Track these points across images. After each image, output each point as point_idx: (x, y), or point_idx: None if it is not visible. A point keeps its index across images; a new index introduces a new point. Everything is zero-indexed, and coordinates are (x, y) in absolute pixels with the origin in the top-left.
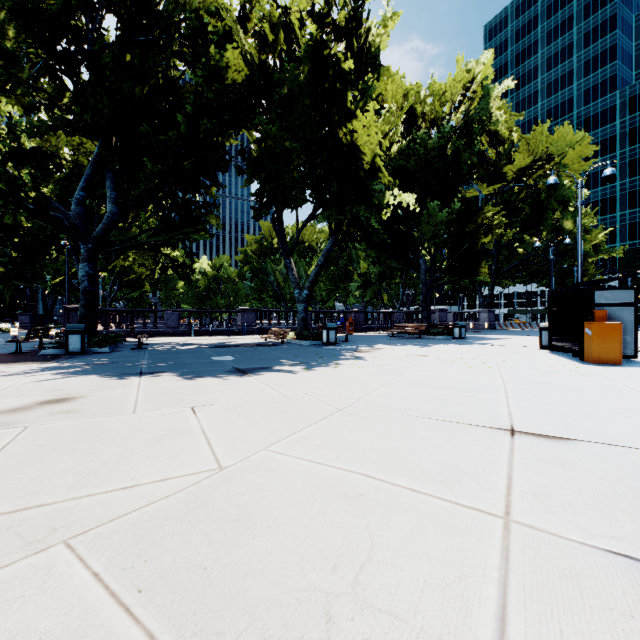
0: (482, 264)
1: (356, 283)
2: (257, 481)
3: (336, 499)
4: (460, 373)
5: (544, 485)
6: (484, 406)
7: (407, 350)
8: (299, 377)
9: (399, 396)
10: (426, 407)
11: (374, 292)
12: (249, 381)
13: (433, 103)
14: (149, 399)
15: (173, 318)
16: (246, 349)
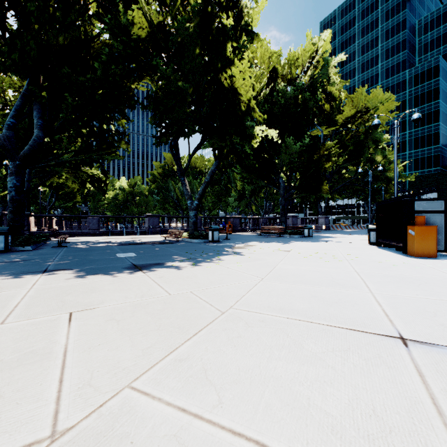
0: (324, 183)
1: (233, 197)
2: None
3: None
4: (321, 267)
5: None
6: (357, 304)
7: (273, 246)
8: (187, 273)
9: (277, 293)
10: (305, 307)
11: (246, 204)
12: (141, 278)
13: (288, 67)
14: (32, 302)
15: (94, 222)
16: (148, 246)
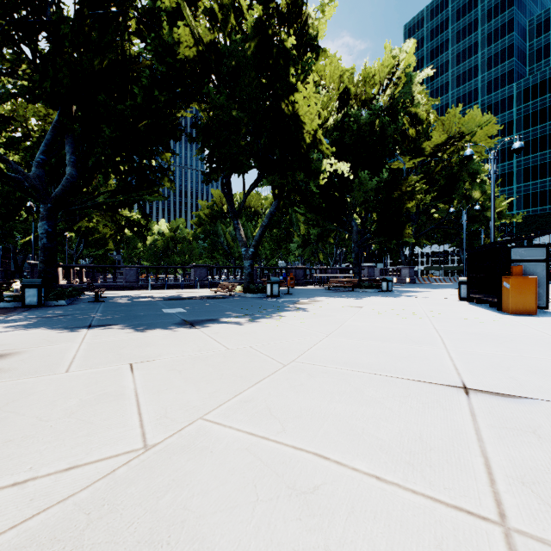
0: (406, 226)
1: (296, 243)
2: (186, 468)
3: (284, 497)
4: (395, 324)
5: (528, 465)
6: (428, 359)
7: (343, 302)
8: (244, 329)
9: (342, 349)
10: (371, 361)
11: (311, 251)
12: (195, 334)
13: (363, 86)
14: (88, 355)
15: (131, 273)
16: (196, 301)
